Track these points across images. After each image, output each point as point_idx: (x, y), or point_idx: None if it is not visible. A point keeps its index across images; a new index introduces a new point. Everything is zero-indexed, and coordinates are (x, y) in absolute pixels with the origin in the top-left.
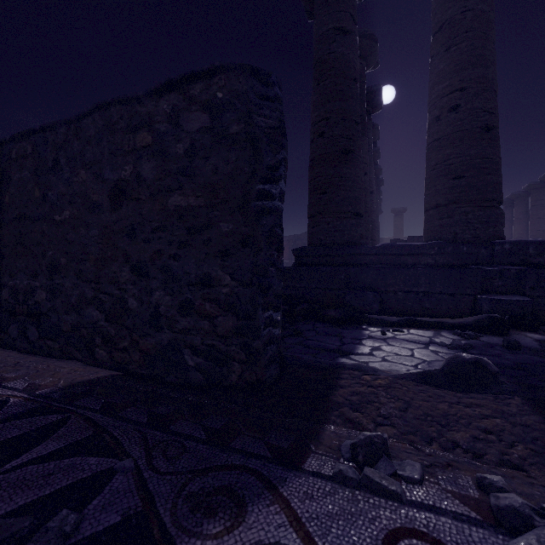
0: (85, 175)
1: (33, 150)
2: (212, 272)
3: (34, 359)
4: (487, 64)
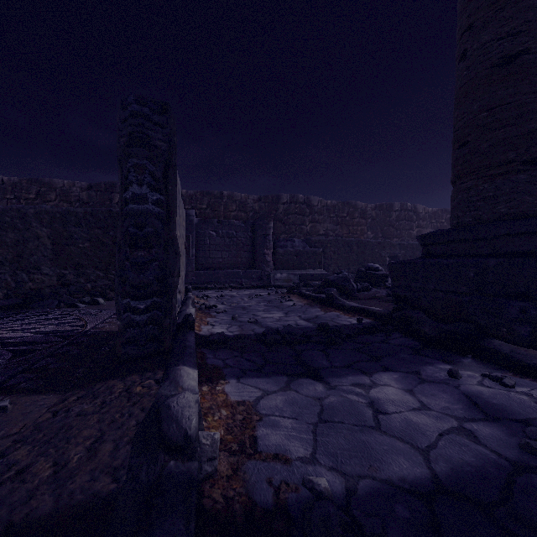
0: None
1: None
2: None
3: None
4: None
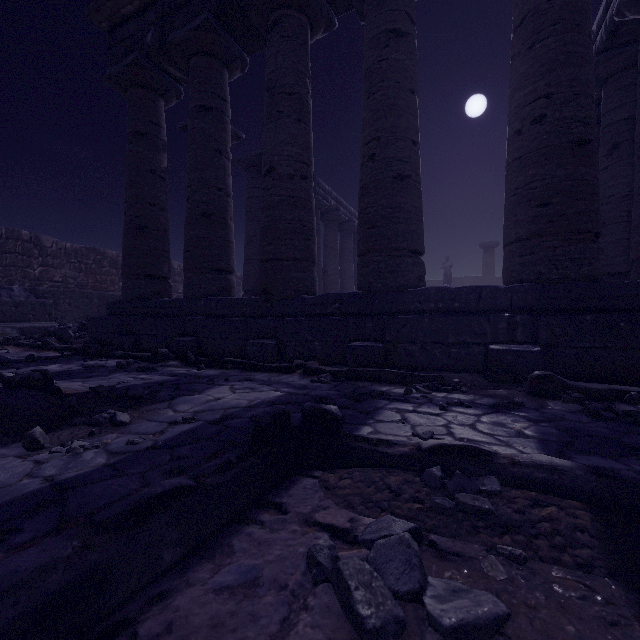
0: None
1: None
2: None
3: None
4: (205, 168)
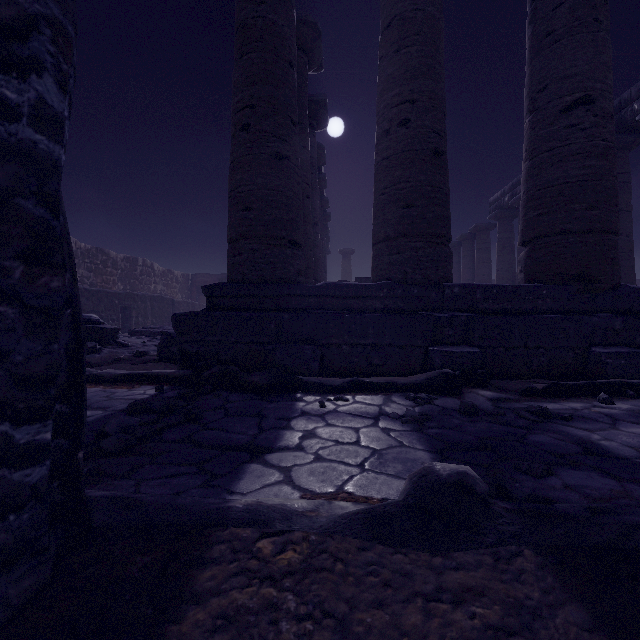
0: None
1: None
2: None
3: None
4: (437, 78)
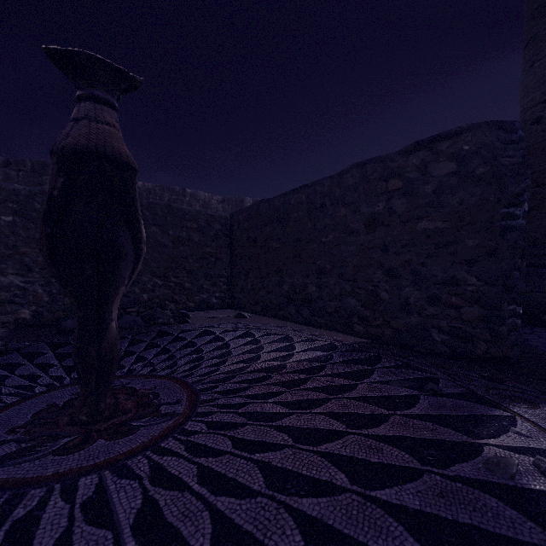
0: (345, 211)
1: (306, 198)
2: (458, 275)
3: (312, 328)
4: None
